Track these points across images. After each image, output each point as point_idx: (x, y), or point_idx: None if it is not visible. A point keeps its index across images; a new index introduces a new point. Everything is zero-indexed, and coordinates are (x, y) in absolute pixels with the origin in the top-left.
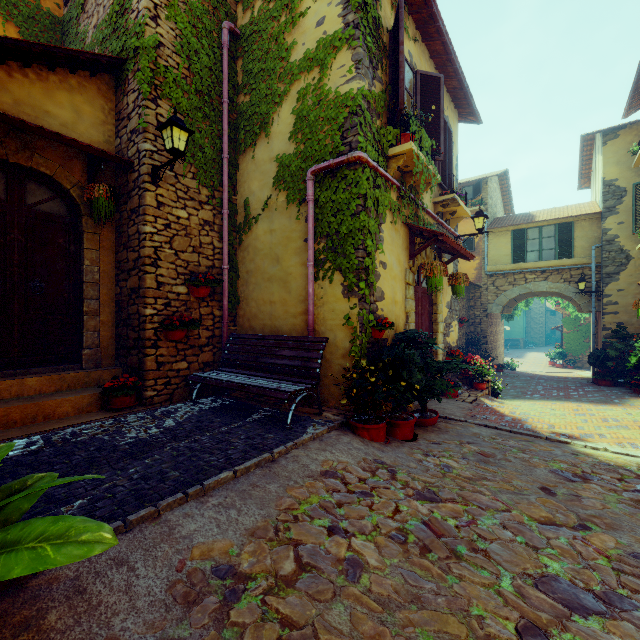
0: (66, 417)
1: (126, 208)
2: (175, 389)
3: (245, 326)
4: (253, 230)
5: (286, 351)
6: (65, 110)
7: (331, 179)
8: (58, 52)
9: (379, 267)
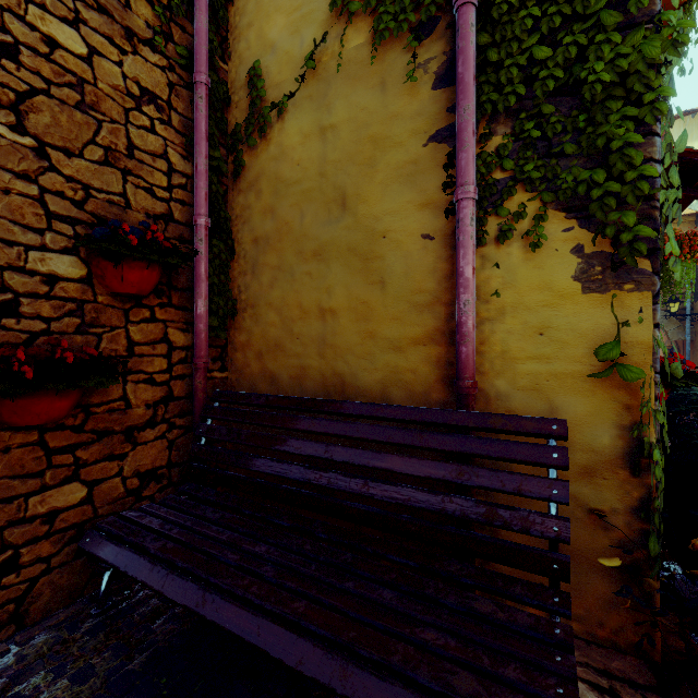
0: None
1: None
2: (37, 577)
3: (250, 370)
4: (271, 136)
5: (404, 458)
6: None
7: None
8: None
9: None
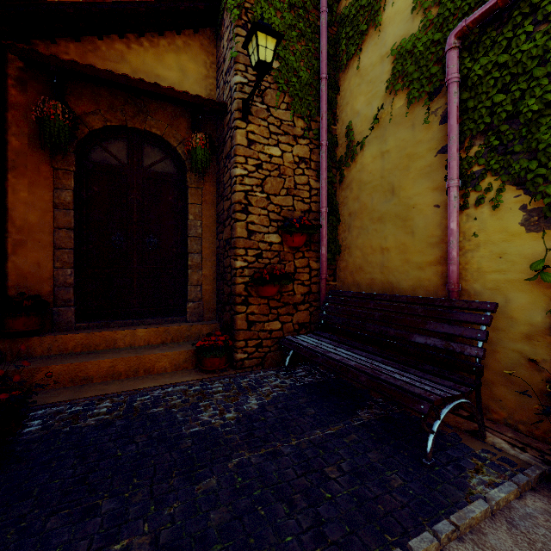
0: (164, 372)
1: (222, 157)
2: (267, 352)
3: (347, 281)
4: (357, 160)
5: (410, 320)
6: (172, 71)
7: (495, 32)
8: (160, 7)
9: None
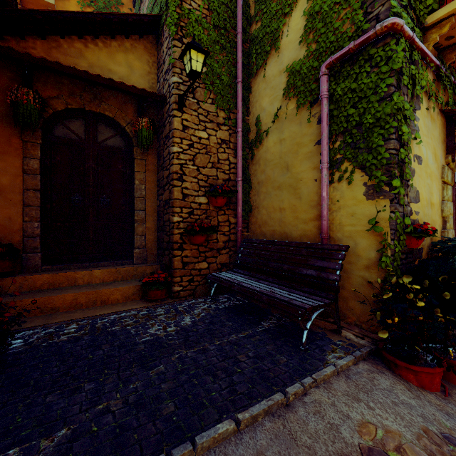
0: (116, 303)
1: (162, 136)
2: (197, 285)
3: (256, 232)
4: (263, 143)
5: (297, 258)
6: (122, 67)
7: (350, 68)
8: (113, 18)
9: (413, 162)
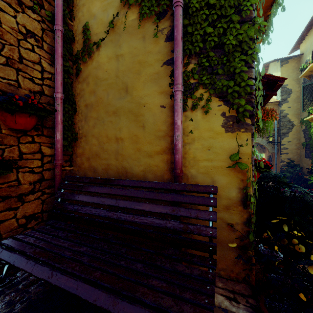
0: None
1: None
2: None
3: (84, 166)
4: (94, 57)
5: (150, 204)
6: None
7: None
8: None
9: None
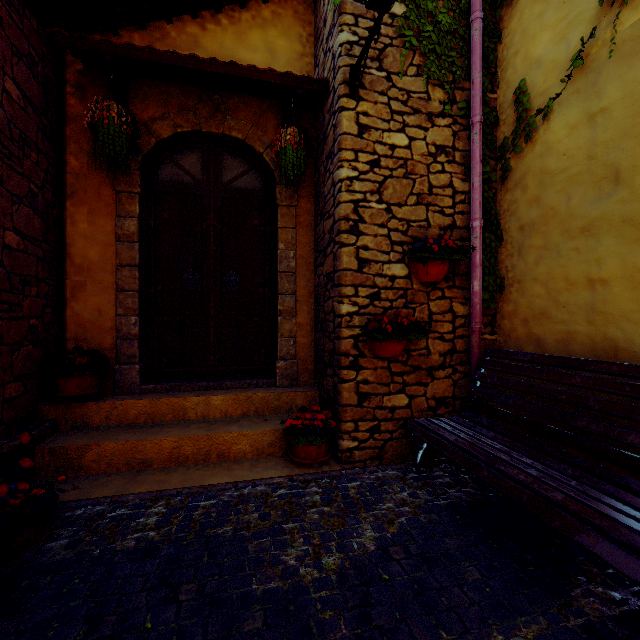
0: (242, 459)
1: (322, 159)
2: (387, 440)
3: (516, 334)
4: (536, 138)
5: None
6: (258, 53)
7: None
8: None
9: None
